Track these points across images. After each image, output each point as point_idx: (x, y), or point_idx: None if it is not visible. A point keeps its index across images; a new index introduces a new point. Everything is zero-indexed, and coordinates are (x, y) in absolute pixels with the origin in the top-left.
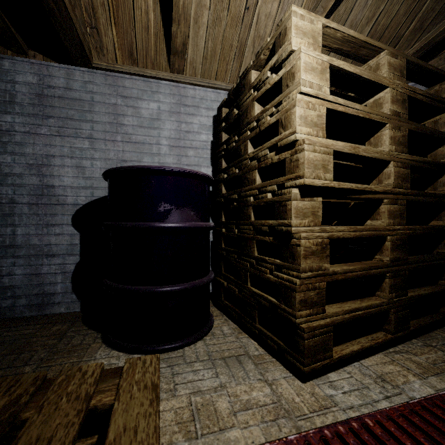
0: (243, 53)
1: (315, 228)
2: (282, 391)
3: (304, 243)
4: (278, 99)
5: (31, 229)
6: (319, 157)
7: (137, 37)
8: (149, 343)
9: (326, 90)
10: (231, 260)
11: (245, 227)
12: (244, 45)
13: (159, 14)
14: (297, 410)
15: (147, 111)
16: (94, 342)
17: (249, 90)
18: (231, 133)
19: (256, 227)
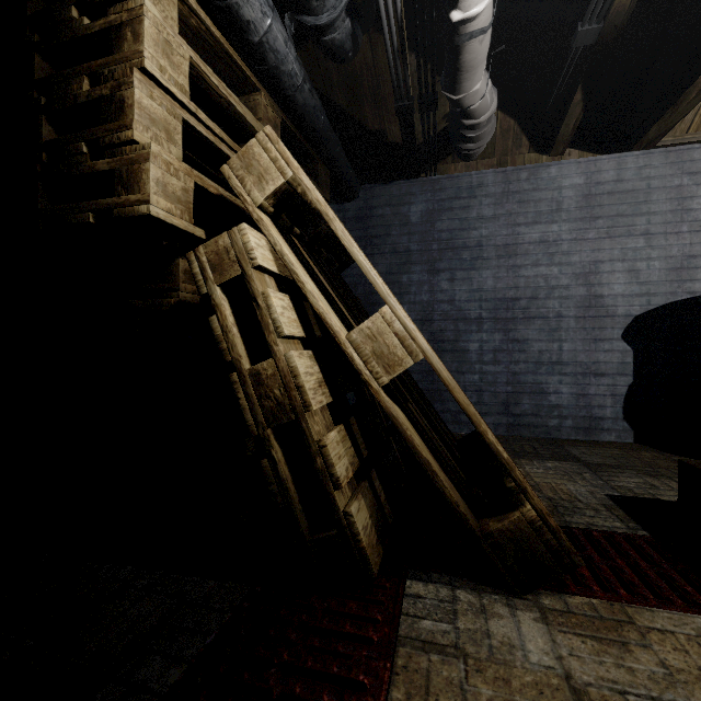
0: None
1: None
2: None
3: None
4: None
5: (577, 344)
6: None
7: None
8: None
9: None
10: None
11: None
12: None
13: None
14: None
15: None
16: None
17: None
18: None
19: None
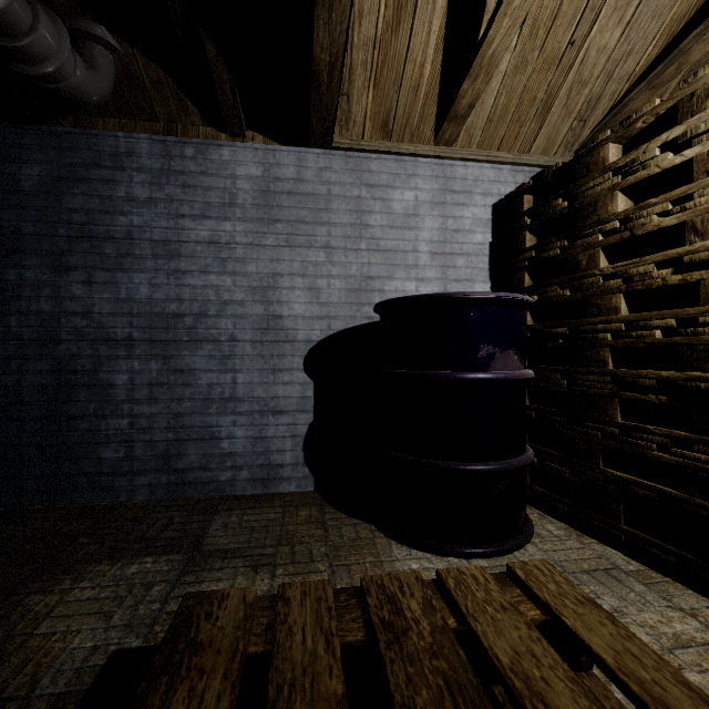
0: (549, 108)
1: None
2: None
3: None
4: (682, 191)
5: (255, 375)
6: None
7: (399, 100)
8: (467, 542)
9: None
10: (552, 425)
11: (590, 377)
12: (553, 96)
13: (439, 66)
14: None
15: (400, 204)
16: (376, 536)
17: (604, 173)
18: (538, 233)
19: (622, 380)
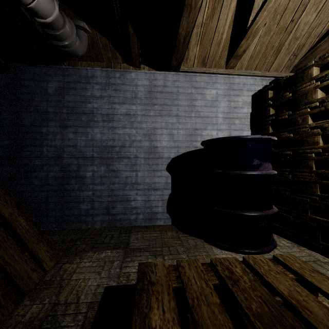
0: (280, 50)
1: None
2: None
3: None
4: None
5: (145, 173)
6: None
7: (211, 49)
8: (248, 247)
9: None
10: (283, 196)
11: (303, 174)
12: (282, 45)
13: (230, 33)
14: None
15: (209, 96)
16: (204, 244)
17: (311, 80)
18: (275, 108)
19: (320, 175)
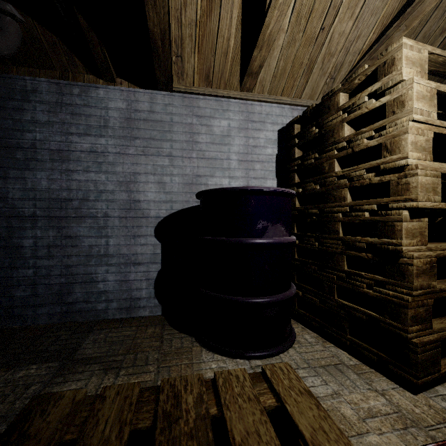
0: (312, 70)
1: (422, 247)
2: (397, 401)
3: (416, 262)
4: (380, 124)
5: (121, 239)
6: (430, 180)
7: (215, 61)
8: (249, 349)
9: (434, 116)
10: (309, 271)
11: (330, 241)
12: (313, 62)
13: (239, 40)
14: (422, 421)
15: (218, 129)
16: (193, 345)
17: (338, 111)
18: (303, 149)
19: (347, 243)
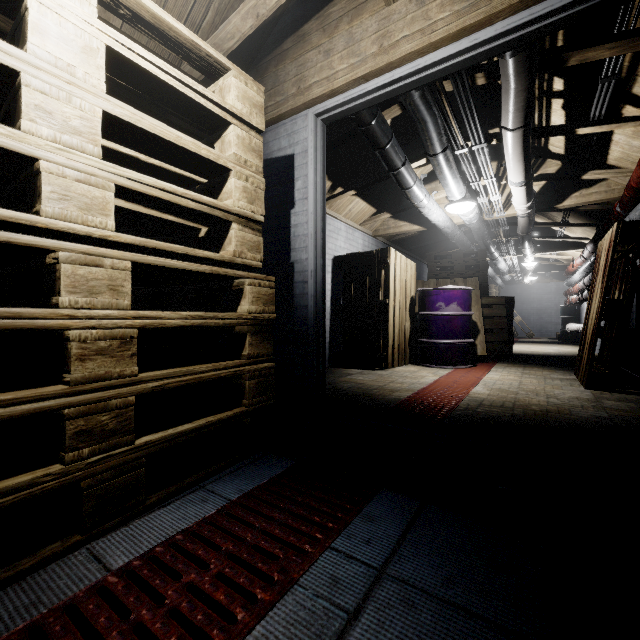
0: None
1: None
2: None
3: None
4: None
5: (555, 318)
6: None
7: None
8: None
9: None
10: None
11: None
12: None
13: None
14: None
15: None
16: None
17: None
18: None
19: None
